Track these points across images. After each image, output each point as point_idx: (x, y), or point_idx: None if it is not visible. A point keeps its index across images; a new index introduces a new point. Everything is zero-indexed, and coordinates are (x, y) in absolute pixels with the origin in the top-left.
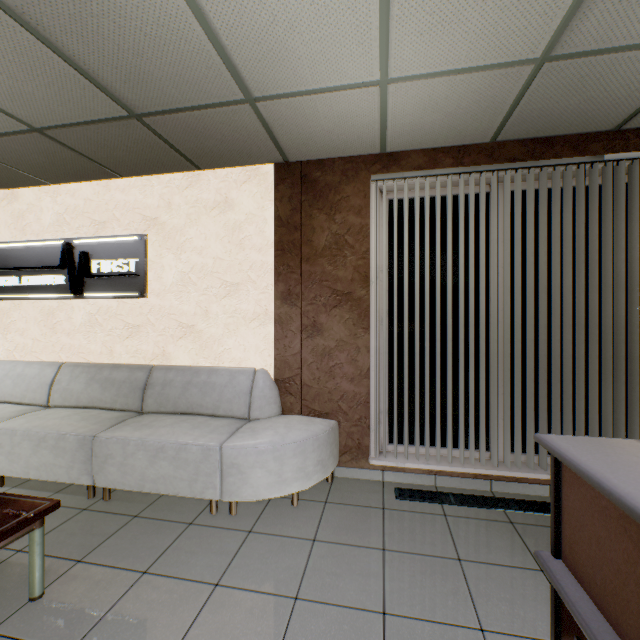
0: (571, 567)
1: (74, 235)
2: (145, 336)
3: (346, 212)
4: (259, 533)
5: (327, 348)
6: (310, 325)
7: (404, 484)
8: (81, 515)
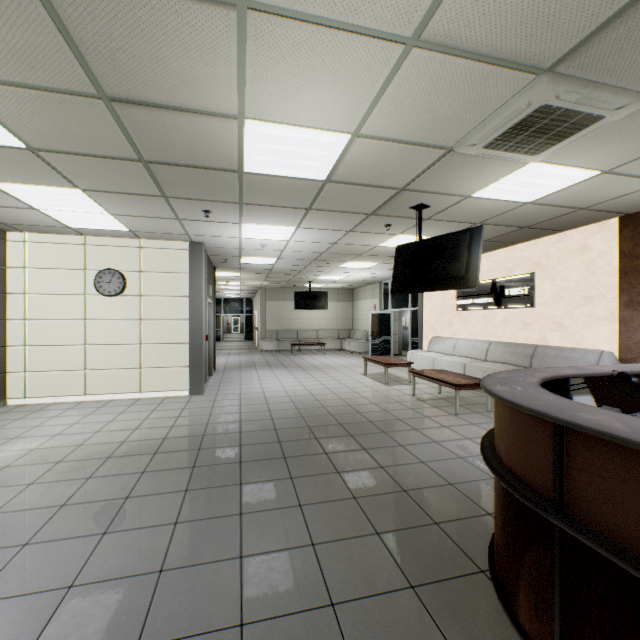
0: None
1: (496, 277)
2: (532, 329)
3: None
4: None
5: None
6: None
7: None
8: None
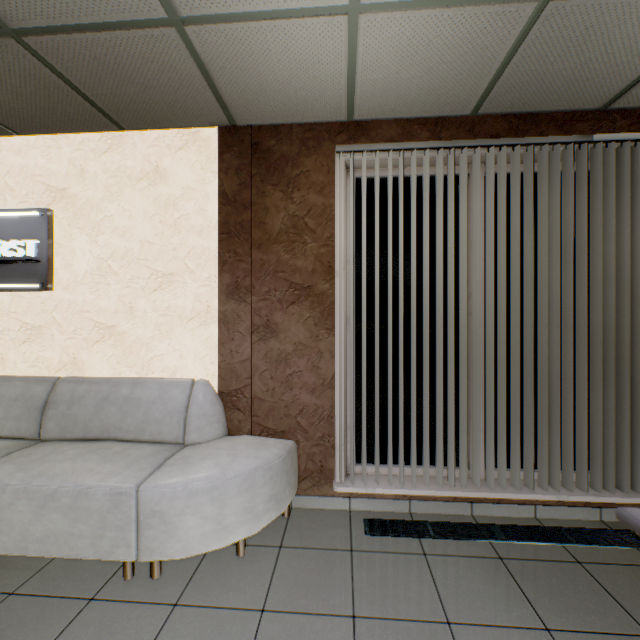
0: None
1: None
2: (49, 340)
3: (306, 190)
4: (188, 606)
5: (283, 353)
6: (263, 325)
7: (374, 513)
8: None
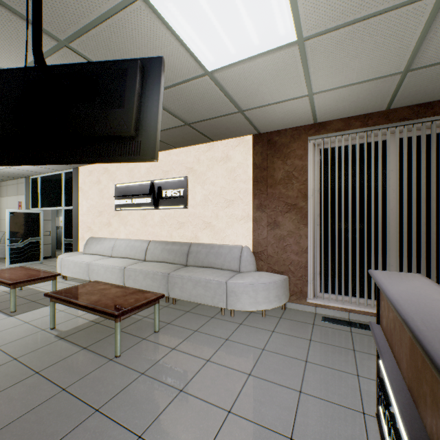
0: (381, 325)
1: (154, 178)
2: (187, 228)
3: (293, 158)
4: (245, 325)
5: (282, 235)
6: (272, 222)
7: (328, 315)
8: (165, 308)
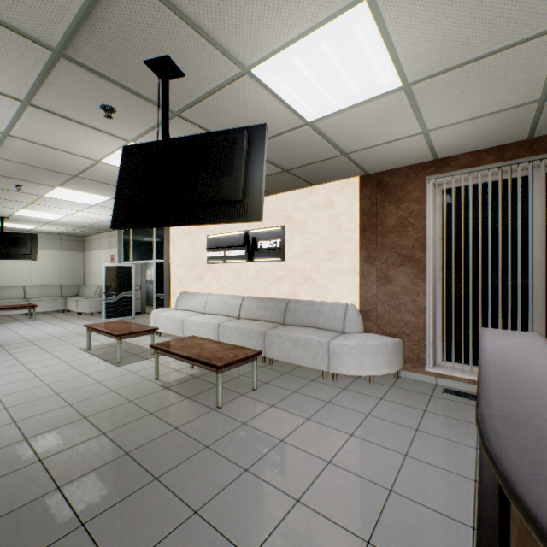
0: None
1: (249, 228)
2: (284, 283)
3: (408, 202)
4: (349, 390)
5: (395, 292)
6: (383, 277)
7: (452, 388)
8: (261, 368)
